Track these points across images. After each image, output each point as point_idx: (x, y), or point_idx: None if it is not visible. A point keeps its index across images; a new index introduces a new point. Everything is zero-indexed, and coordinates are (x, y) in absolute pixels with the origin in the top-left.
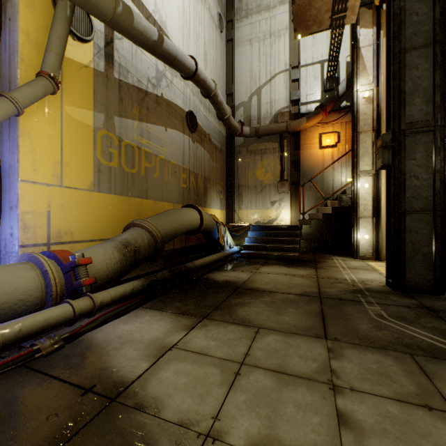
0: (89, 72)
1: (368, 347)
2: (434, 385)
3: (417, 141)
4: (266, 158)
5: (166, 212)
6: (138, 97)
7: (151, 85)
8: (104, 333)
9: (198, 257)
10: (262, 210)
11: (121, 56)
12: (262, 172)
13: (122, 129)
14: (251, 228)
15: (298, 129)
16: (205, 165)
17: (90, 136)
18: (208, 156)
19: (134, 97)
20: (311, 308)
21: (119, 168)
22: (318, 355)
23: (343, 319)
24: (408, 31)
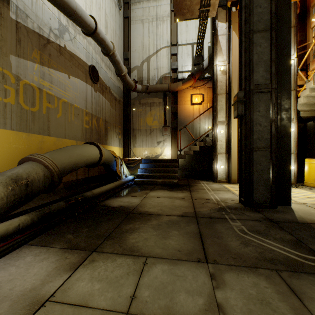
0: None
1: (243, 267)
2: (306, 308)
3: (260, 98)
4: (154, 109)
5: (66, 147)
6: (39, 42)
7: (53, 35)
8: None
9: (99, 185)
10: (151, 147)
11: None
12: (151, 119)
13: (21, 68)
14: (143, 161)
15: (176, 89)
16: (106, 111)
17: None
18: (109, 104)
19: (35, 41)
20: (190, 228)
21: (16, 105)
22: (203, 286)
23: (217, 238)
24: (254, 18)
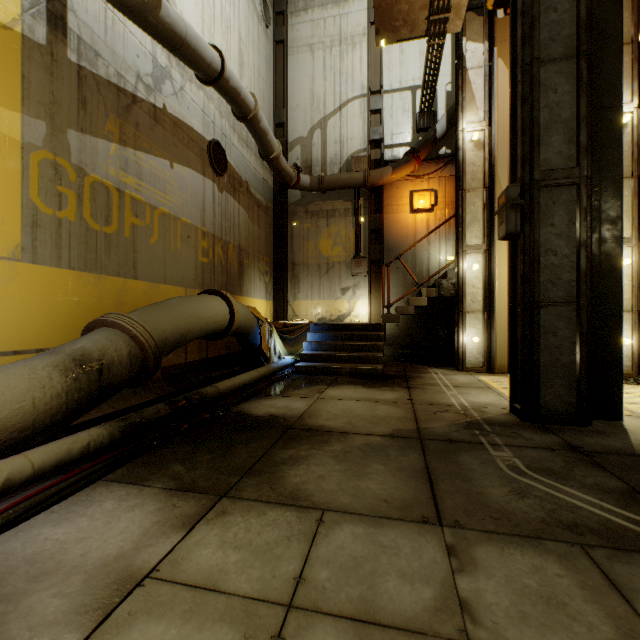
0: (12, 40)
1: (513, 537)
2: None
3: (555, 199)
4: (334, 224)
5: (168, 301)
6: (118, 102)
7: (144, 86)
8: None
9: (228, 375)
10: (328, 300)
11: (83, 25)
12: (328, 244)
13: (86, 154)
14: (313, 327)
15: (381, 182)
16: (241, 229)
17: (13, 158)
18: (246, 216)
19: (111, 101)
20: (409, 461)
21: (79, 222)
22: (432, 567)
23: (462, 480)
24: (543, 33)
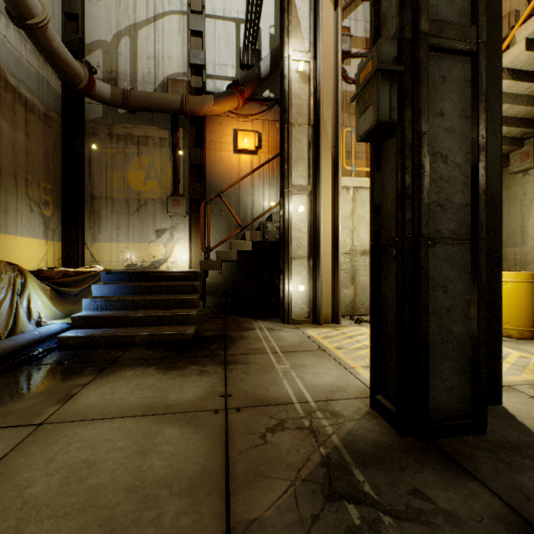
0: None
1: None
2: None
3: (445, 73)
4: (148, 153)
5: None
6: None
7: None
8: None
9: None
10: (140, 243)
11: None
12: (140, 177)
13: None
14: (104, 277)
15: (202, 111)
16: None
17: None
18: None
19: None
20: None
21: None
22: None
23: None
24: None
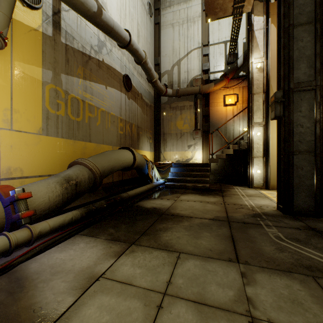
0: (38, 35)
1: (276, 270)
2: None
3: (302, 97)
4: (184, 113)
5: (105, 152)
6: (82, 60)
7: (94, 51)
8: (38, 263)
9: (132, 188)
10: (181, 151)
11: (67, 25)
12: (181, 123)
13: (69, 84)
14: (173, 165)
15: (208, 91)
16: (138, 117)
17: (39, 88)
18: (140, 110)
19: (79, 59)
20: (222, 231)
21: (66, 116)
22: (233, 281)
23: (250, 242)
24: (295, 11)
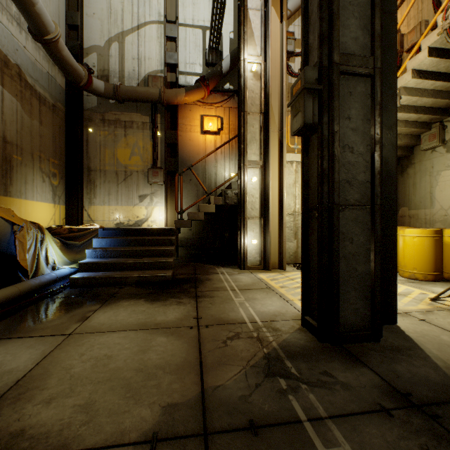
0: None
1: None
2: None
3: (352, 89)
4: (133, 134)
5: None
6: None
7: None
8: None
9: None
10: (126, 206)
11: None
12: (126, 153)
13: None
14: (101, 233)
15: (175, 101)
16: (8, 118)
17: None
18: (17, 105)
19: None
20: None
21: None
22: None
23: None
24: None
